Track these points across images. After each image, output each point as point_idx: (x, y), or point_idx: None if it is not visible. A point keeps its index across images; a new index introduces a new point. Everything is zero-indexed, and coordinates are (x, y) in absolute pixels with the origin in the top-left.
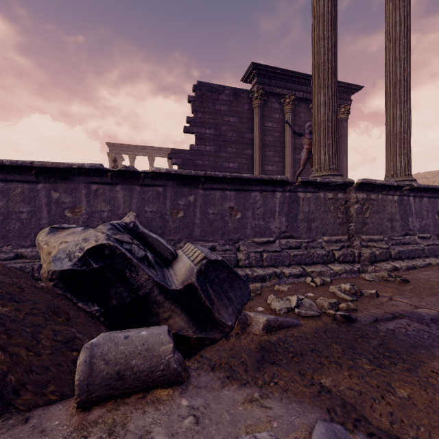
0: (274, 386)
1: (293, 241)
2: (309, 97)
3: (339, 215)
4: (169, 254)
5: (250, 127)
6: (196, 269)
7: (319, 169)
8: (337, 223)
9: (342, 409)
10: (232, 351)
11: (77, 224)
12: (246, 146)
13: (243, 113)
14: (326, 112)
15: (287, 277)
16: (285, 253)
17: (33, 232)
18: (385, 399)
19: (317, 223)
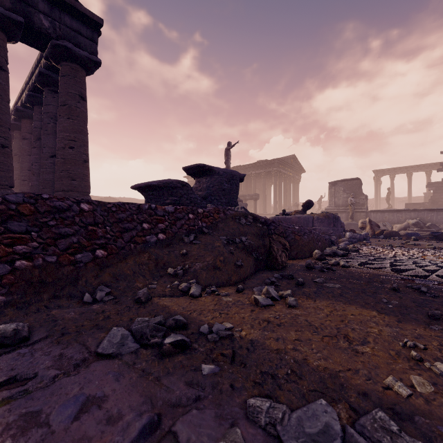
0: None
1: None
2: None
3: None
4: (425, 224)
5: None
6: (429, 224)
7: None
8: None
9: None
10: None
11: (402, 220)
12: None
13: None
14: None
15: None
16: None
17: (393, 221)
18: None
19: None
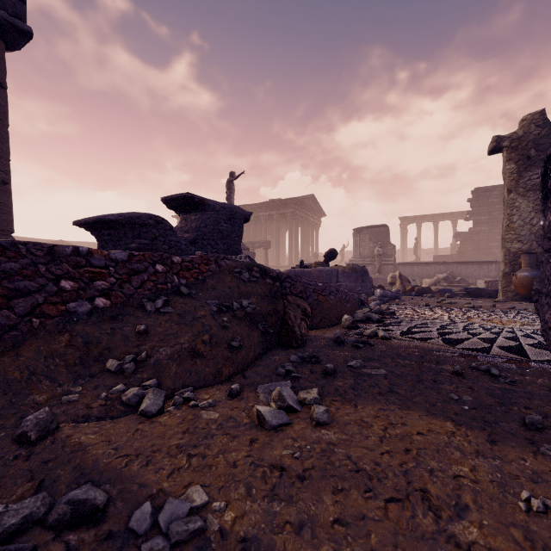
0: None
1: None
2: None
3: None
4: (455, 278)
5: None
6: (459, 279)
7: None
8: None
9: None
10: None
11: (431, 274)
12: None
13: None
14: None
15: None
16: None
17: (423, 276)
18: None
19: None
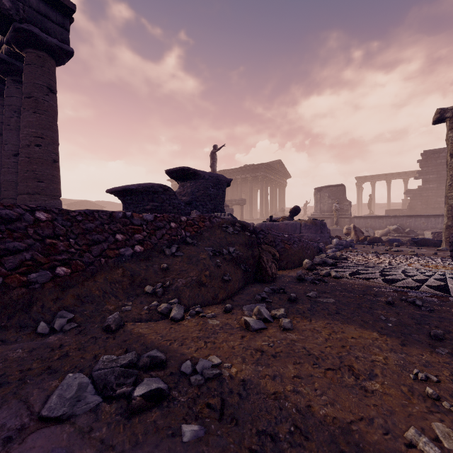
0: None
1: None
2: None
3: None
4: (404, 229)
5: None
6: (408, 230)
7: None
8: None
9: None
10: None
11: (383, 226)
12: None
13: None
14: None
15: None
16: None
17: (375, 227)
18: None
19: None
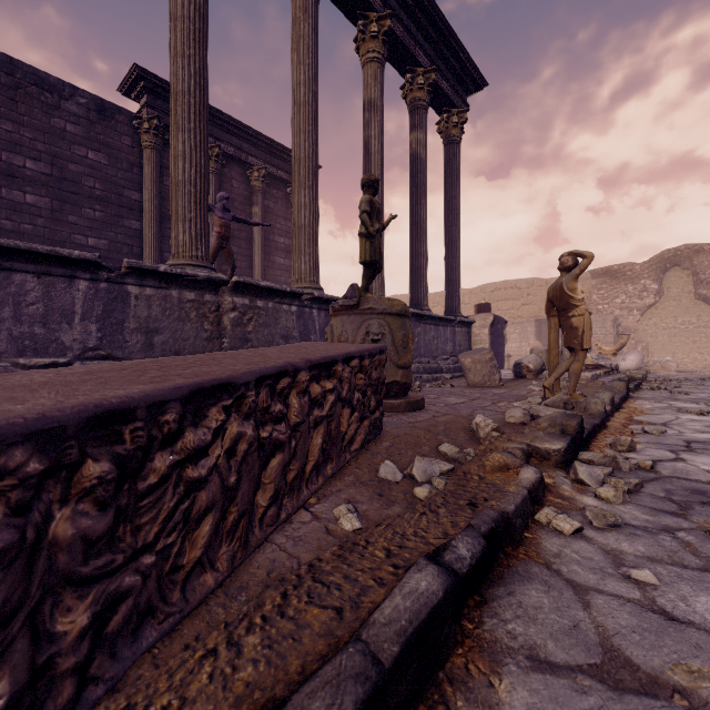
0: None
1: None
2: (246, 159)
3: (207, 326)
4: None
5: (136, 180)
6: None
7: (176, 254)
8: (203, 339)
9: None
10: None
11: None
12: (127, 212)
13: (121, 151)
14: (186, 168)
15: None
16: None
17: None
18: None
19: (165, 336)
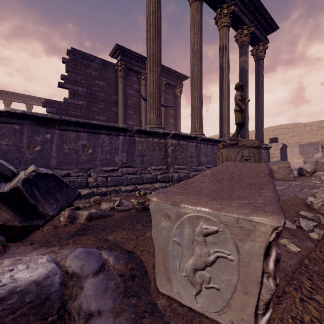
0: (73, 244)
1: (132, 169)
2: None
3: (162, 153)
4: (10, 173)
5: (116, 91)
6: (23, 178)
7: (150, 123)
8: (160, 158)
9: (109, 246)
10: (56, 234)
11: None
12: (113, 105)
13: (110, 80)
14: (154, 87)
15: (123, 192)
16: (124, 177)
17: None
18: (138, 239)
19: (147, 157)
